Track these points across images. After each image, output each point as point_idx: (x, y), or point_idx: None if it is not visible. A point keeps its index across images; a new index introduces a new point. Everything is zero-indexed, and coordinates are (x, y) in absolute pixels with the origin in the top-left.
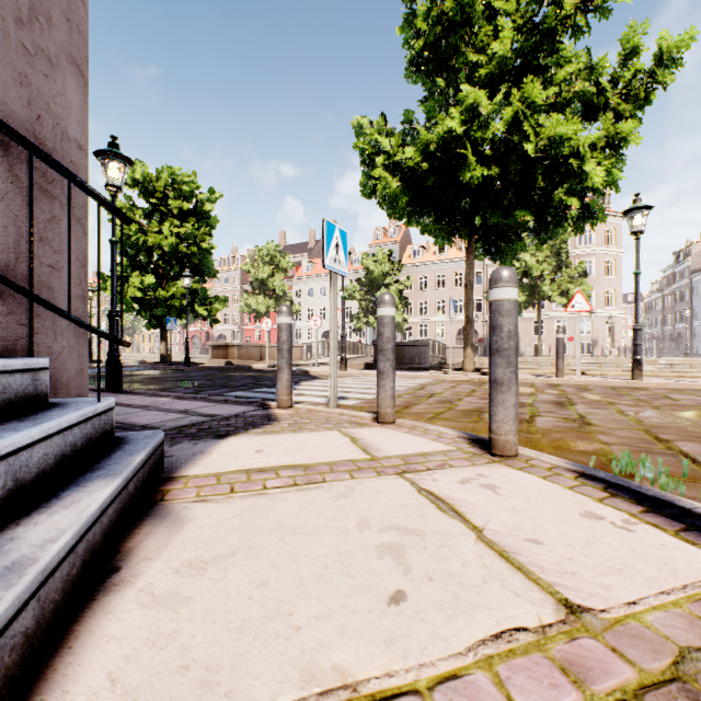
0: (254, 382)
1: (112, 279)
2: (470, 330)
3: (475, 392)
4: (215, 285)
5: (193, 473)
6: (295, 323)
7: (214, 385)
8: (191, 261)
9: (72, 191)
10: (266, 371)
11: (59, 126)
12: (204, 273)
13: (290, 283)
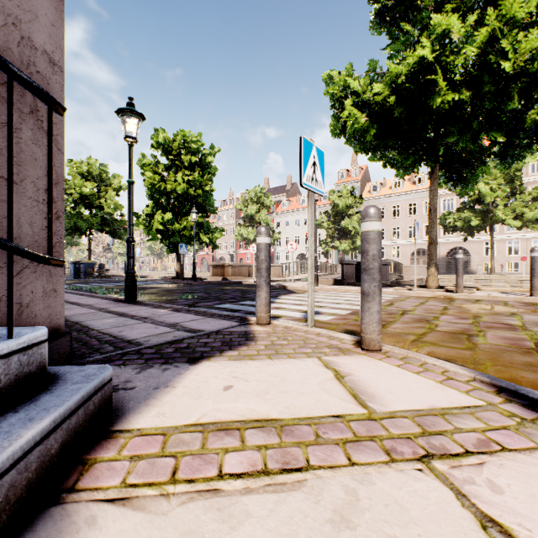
0: (241, 295)
1: (129, 212)
2: (433, 250)
3: (448, 310)
4: (217, 220)
5: (139, 425)
6: (275, 248)
7: (209, 297)
8: (197, 201)
9: (39, 103)
10: (252, 286)
11: (17, 27)
12: (207, 210)
13: (272, 217)
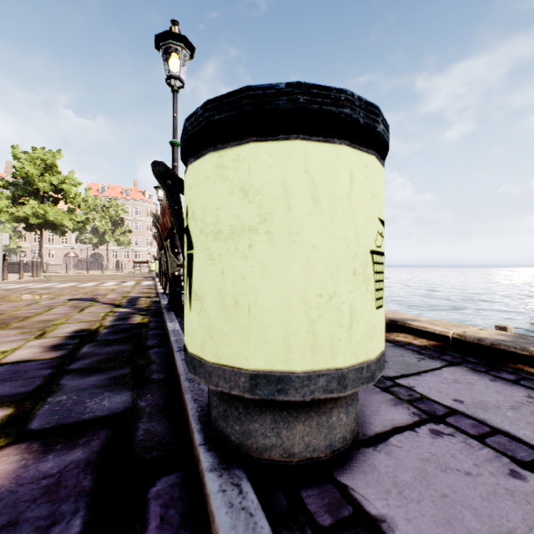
0: None
1: None
2: (42, 260)
3: None
4: None
5: None
6: None
7: None
8: None
9: None
10: None
11: None
12: None
13: None
